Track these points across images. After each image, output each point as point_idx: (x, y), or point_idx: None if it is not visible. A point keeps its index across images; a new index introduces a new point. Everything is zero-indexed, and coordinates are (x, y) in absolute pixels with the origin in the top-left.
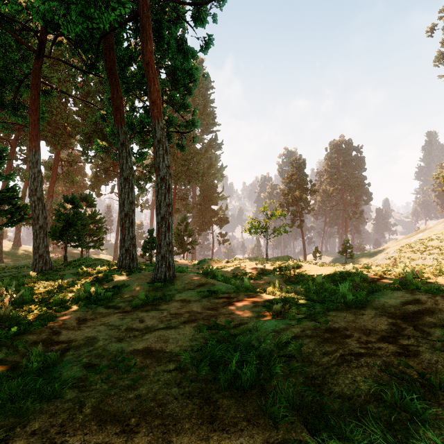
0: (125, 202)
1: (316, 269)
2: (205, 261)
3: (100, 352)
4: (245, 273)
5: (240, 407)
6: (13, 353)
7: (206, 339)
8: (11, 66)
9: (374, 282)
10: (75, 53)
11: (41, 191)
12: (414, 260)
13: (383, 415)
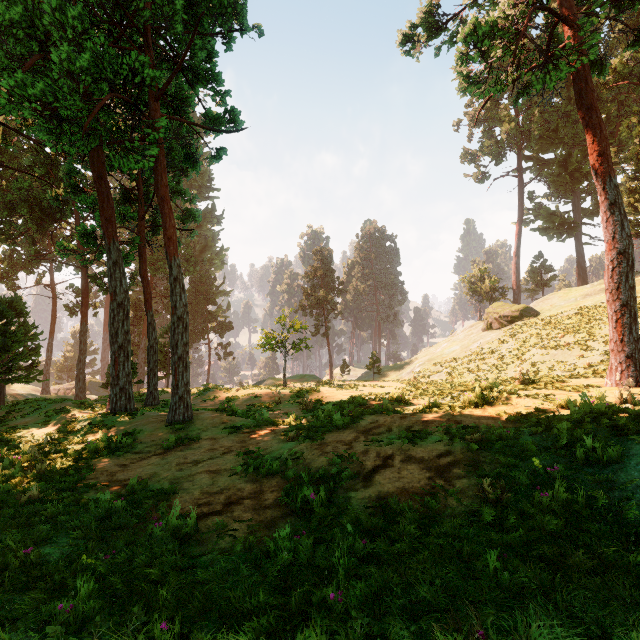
0: (119, 332)
1: (334, 394)
2: (210, 390)
3: (173, 477)
4: (261, 404)
5: (273, 480)
6: (99, 489)
7: (245, 460)
8: None
9: (370, 406)
10: None
11: None
12: (433, 374)
13: (328, 469)
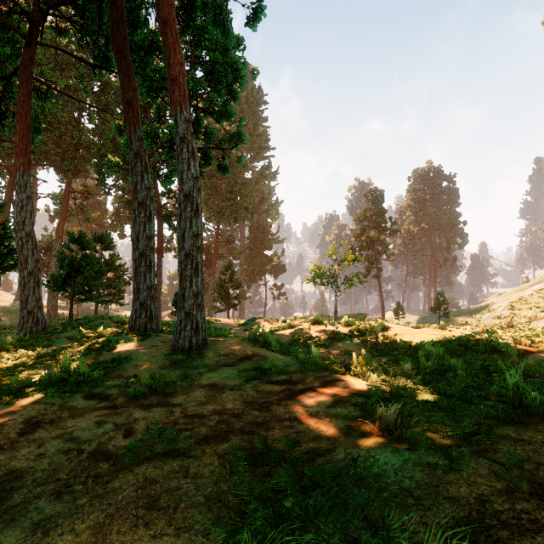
0: (140, 236)
1: (411, 332)
2: (255, 320)
3: None
4: (309, 338)
5: None
6: None
7: (242, 498)
8: (4, 67)
9: (522, 355)
10: (83, 45)
11: (31, 224)
12: (535, 320)
13: None
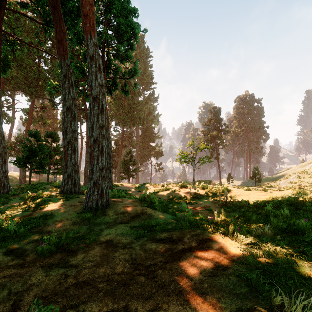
0: (68, 130)
1: (246, 193)
2: (144, 184)
3: None
4: (179, 197)
5: None
6: None
7: None
8: None
9: None
10: (37, 13)
11: (0, 123)
12: None
13: None
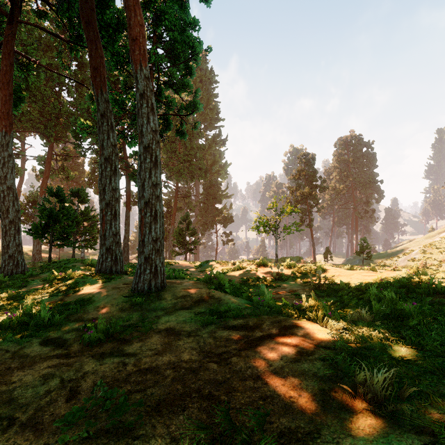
0: (107, 188)
1: (347, 274)
2: (208, 262)
3: None
4: (257, 278)
5: None
6: None
7: None
8: None
9: None
10: (60, 25)
11: (12, 179)
12: None
13: None
